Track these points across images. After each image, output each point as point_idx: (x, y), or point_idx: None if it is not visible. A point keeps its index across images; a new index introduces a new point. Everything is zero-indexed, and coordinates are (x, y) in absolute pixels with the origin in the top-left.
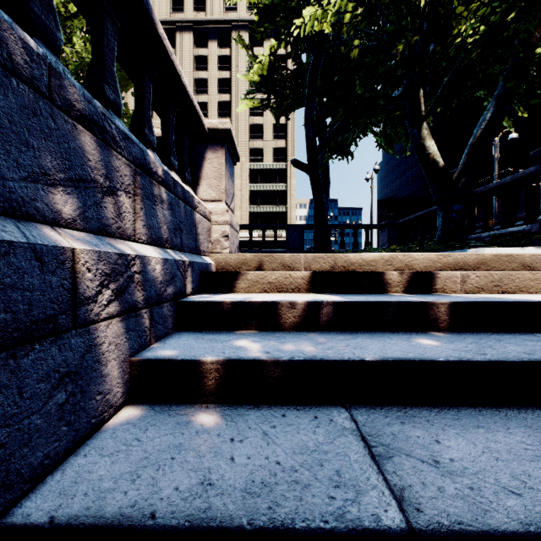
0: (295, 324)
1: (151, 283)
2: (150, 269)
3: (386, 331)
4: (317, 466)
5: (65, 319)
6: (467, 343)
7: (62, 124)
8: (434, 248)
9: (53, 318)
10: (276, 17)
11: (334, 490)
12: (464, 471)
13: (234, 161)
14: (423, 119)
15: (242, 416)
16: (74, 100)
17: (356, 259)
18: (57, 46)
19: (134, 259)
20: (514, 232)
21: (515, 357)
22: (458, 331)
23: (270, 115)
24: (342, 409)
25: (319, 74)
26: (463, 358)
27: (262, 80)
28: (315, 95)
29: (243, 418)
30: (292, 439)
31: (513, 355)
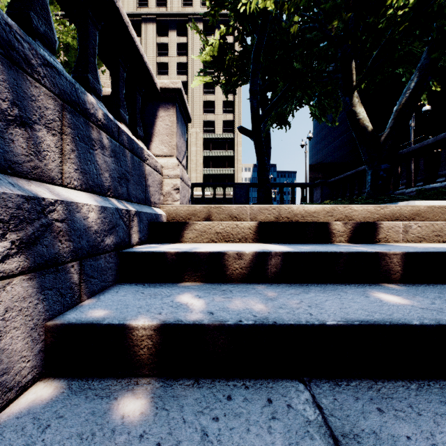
0: (242, 275)
1: (81, 233)
2: (79, 217)
3: (337, 283)
4: None
5: None
6: (430, 298)
7: None
8: (363, 203)
9: None
10: (225, 2)
11: None
12: None
13: (186, 121)
14: (354, 88)
15: (177, 398)
16: None
17: (299, 210)
18: None
19: (54, 205)
20: (436, 188)
21: None
22: (411, 283)
23: (221, 93)
24: (301, 386)
25: (262, 53)
26: (441, 321)
27: (213, 60)
28: (259, 70)
29: (178, 403)
30: (239, 443)
31: None
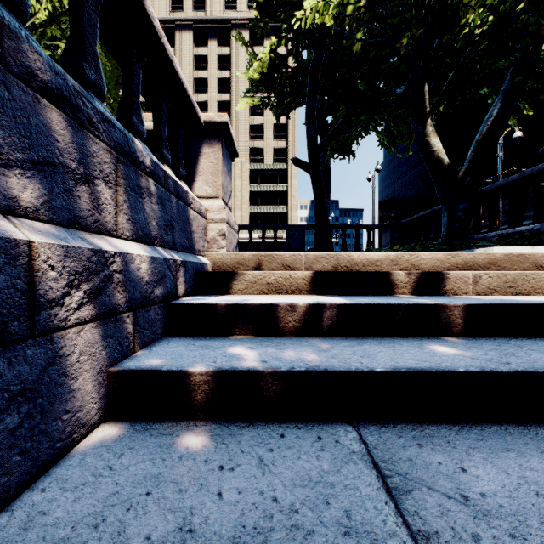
0: (295, 328)
1: (135, 284)
2: (133, 268)
3: (395, 336)
4: (322, 503)
5: (18, 326)
6: (485, 350)
7: (20, 95)
8: (438, 249)
9: (0, 325)
10: (277, 12)
11: (343, 539)
12: (500, 510)
13: (232, 156)
14: (427, 115)
15: (234, 436)
16: (37, 68)
17: (360, 258)
18: (23, 11)
19: (114, 257)
20: (522, 232)
21: (543, 366)
22: (473, 336)
23: (271, 115)
24: (349, 427)
25: (320, 71)
26: (486, 369)
27: (262, 78)
28: (316, 92)
29: (236, 439)
30: (291, 466)
31: (541, 364)
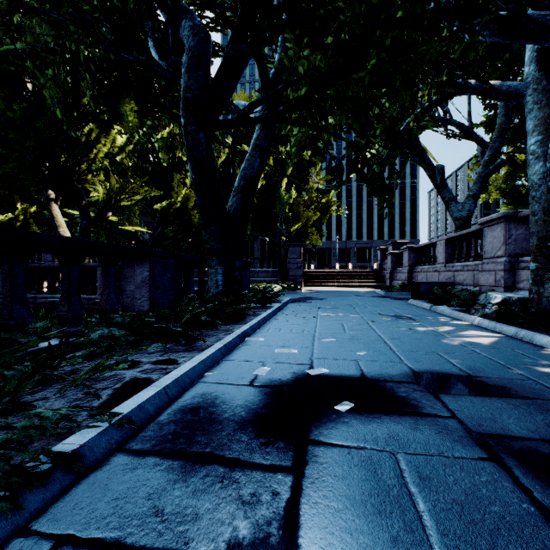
0: None
1: None
2: None
3: None
4: None
5: None
6: None
7: None
8: None
9: None
10: None
11: None
12: None
13: None
14: None
15: None
16: None
17: None
18: None
19: None
20: None
21: None
22: None
23: None
24: None
25: None
26: None
27: None
28: None
29: None
30: None
31: None
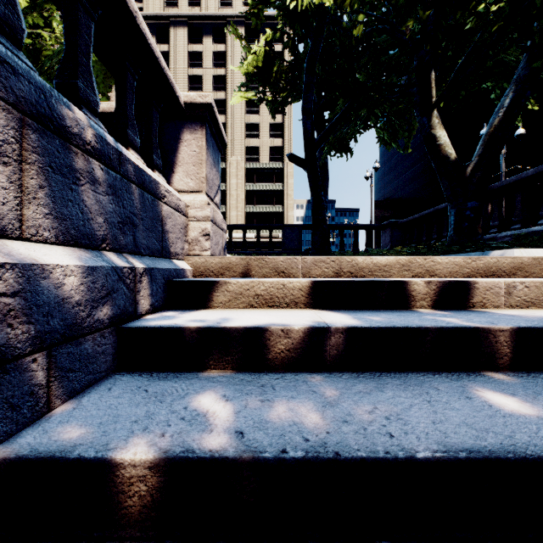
0: (290, 360)
1: (51, 308)
2: (46, 285)
3: (422, 371)
4: None
5: None
6: None
7: None
8: (445, 250)
9: None
10: None
11: None
12: None
13: (219, 146)
14: (433, 106)
15: None
16: None
17: (365, 263)
18: None
19: None
20: (537, 232)
21: None
22: (525, 371)
23: (267, 113)
24: None
25: (317, 62)
26: None
27: (257, 72)
28: (313, 84)
29: None
30: None
31: None
